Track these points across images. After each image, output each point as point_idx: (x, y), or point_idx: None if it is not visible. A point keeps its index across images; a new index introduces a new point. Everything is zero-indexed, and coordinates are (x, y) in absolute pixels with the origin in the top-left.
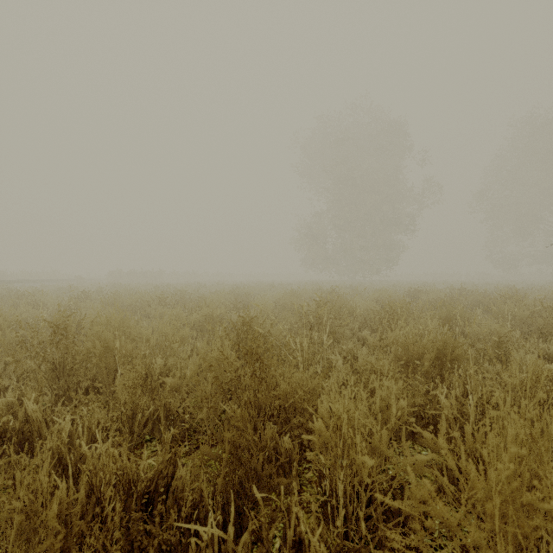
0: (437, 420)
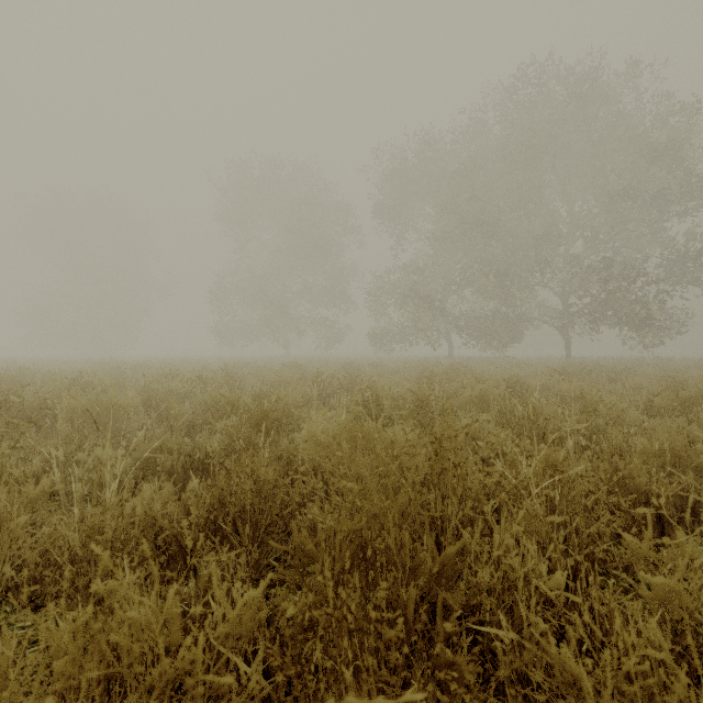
0: None
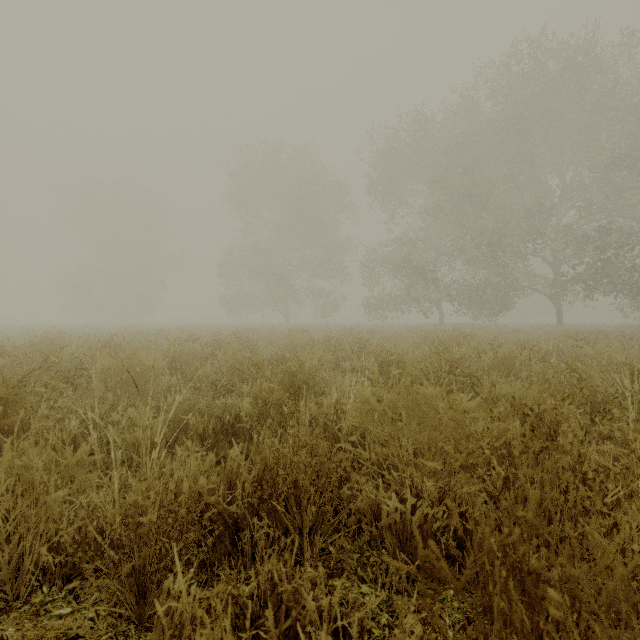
0: None
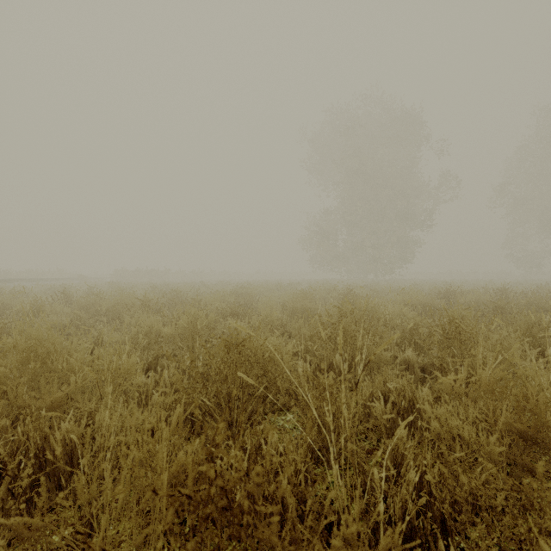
0: None
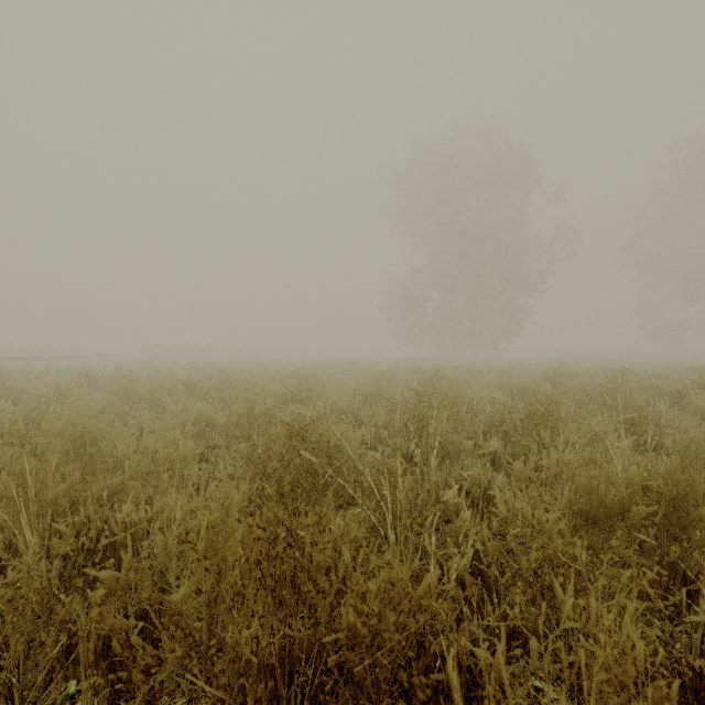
0: (704, 680)
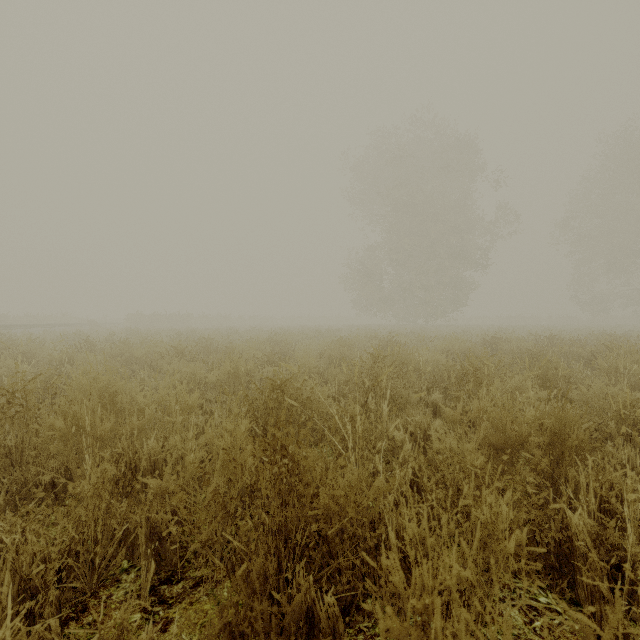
0: (562, 548)
